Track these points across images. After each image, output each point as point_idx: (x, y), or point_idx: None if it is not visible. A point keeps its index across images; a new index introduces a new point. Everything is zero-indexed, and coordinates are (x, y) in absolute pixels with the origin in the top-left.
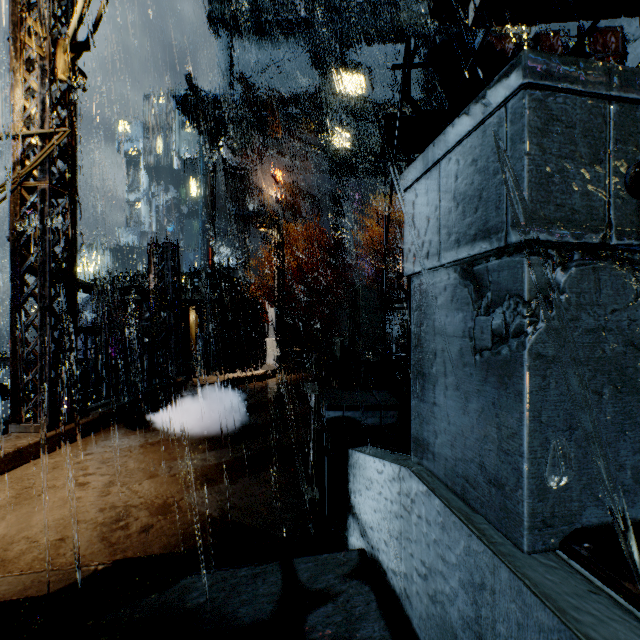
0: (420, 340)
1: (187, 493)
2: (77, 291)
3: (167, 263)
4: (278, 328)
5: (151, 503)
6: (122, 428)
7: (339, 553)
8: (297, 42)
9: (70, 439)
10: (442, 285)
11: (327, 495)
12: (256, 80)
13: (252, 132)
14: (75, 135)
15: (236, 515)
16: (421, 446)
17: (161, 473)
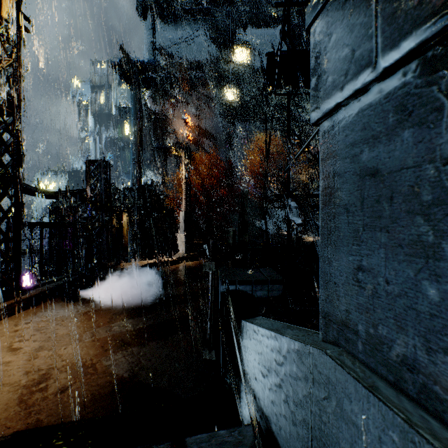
0: (334, 193)
1: (104, 356)
2: (21, 192)
3: (100, 175)
4: (186, 226)
5: (71, 366)
6: (60, 301)
7: (234, 429)
8: (201, 25)
9: (14, 311)
10: (375, 107)
11: (222, 358)
12: (172, 51)
13: (169, 88)
14: (19, 66)
15: (144, 376)
16: (335, 322)
17: (85, 338)
